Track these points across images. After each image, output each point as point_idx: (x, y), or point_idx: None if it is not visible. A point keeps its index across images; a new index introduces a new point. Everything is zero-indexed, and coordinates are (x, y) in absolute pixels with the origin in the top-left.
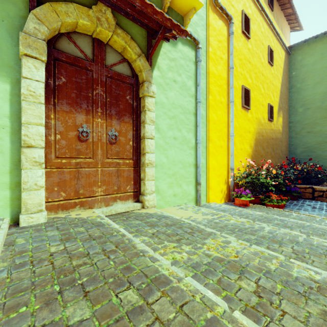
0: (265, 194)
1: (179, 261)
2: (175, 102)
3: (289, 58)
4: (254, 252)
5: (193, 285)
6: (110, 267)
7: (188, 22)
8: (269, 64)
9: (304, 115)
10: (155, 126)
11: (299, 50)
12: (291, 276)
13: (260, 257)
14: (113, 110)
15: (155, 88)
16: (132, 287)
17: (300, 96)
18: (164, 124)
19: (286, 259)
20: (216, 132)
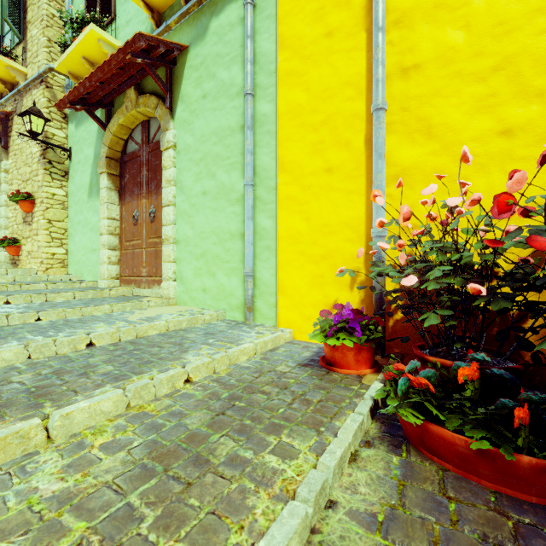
0: None
1: None
2: (205, 132)
3: None
4: None
5: None
6: None
7: None
8: None
9: None
10: (178, 187)
11: None
12: None
13: None
14: (153, 186)
15: (170, 134)
16: None
17: None
18: (190, 177)
19: None
20: (306, 135)
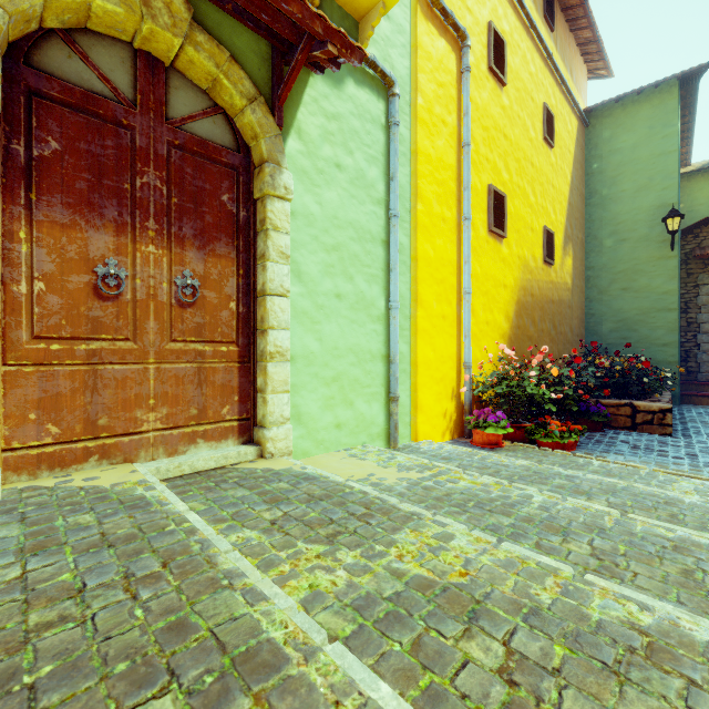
0: (538, 421)
1: (325, 594)
2: (339, 215)
3: (587, 134)
4: (505, 561)
5: (344, 669)
6: (131, 628)
7: (370, 34)
8: (546, 144)
9: (616, 254)
10: (291, 268)
11: (606, 118)
12: (587, 620)
13: (519, 572)
14: (187, 226)
15: (291, 179)
16: (176, 686)
17: (608, 214)
18: (314, 263)
19: (578, 572)
20: (434, 285)
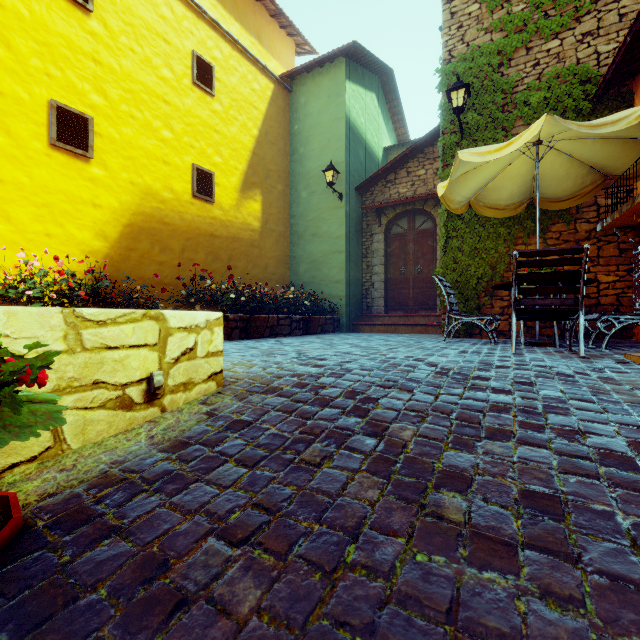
0: None
1: None
2: None
3: (291, 99)
4: None
5: None
6: None
7: None
8: (200, 89)
9: (309, 205)
10: None
11: (303, 86)
12: None
13: None
14: None
15: None
16: None
17: (304, 169)
18: None
19: None
20: None
